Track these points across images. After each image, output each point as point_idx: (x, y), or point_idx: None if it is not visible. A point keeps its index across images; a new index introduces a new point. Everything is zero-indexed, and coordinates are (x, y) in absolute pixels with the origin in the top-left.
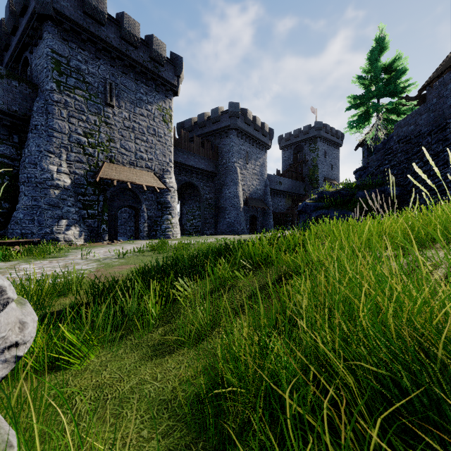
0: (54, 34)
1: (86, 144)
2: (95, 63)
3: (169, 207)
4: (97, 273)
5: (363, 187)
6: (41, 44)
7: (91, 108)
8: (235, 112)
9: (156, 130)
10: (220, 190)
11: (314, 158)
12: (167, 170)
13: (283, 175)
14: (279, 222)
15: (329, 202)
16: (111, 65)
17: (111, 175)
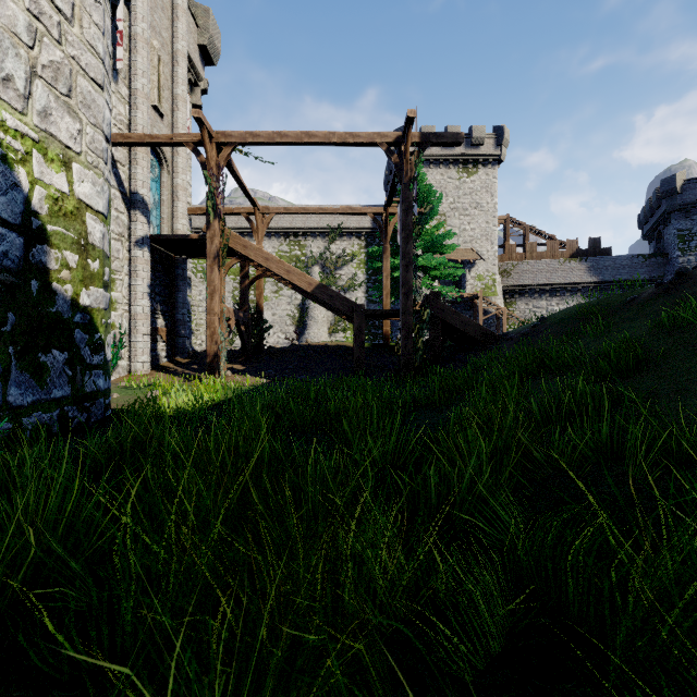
0: (679, 219)
1: None
2: None
3: None
4: None
5: None
6: (669, 227)
7: None
8: None
9: None
10: None
11: None
12: None
13: None
14: None
15: None
16: None
17: None
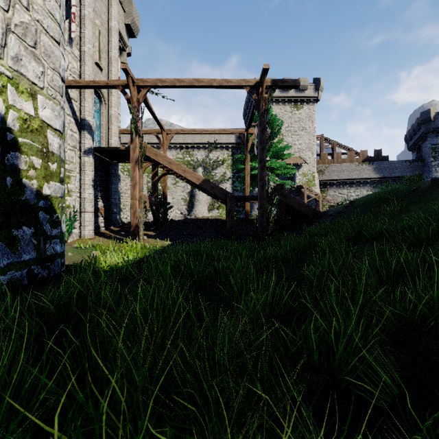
0: (432, 137)
1: None
2: None
3: None
4: None
5: None
6: (426, 142)
7: None
8: None
9: None
10: None
11: None
12: None
13: None
14: None
15: None
16: None
17: None
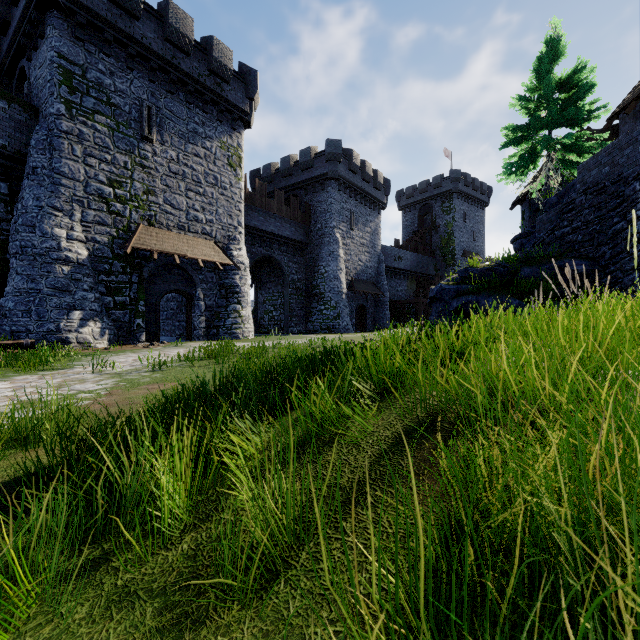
0: (62, 31)
1: (111, 198)
2: (126, 75)
3: (237, 292)
4: (108, 397)
5: (530, 261)
6: (43, 46)
7: (119, 143)
8: (334, 154)
9: (217, 177)
10: (313, 268)
11: (449, 222)
12: (234, 238)
13: (404, 246)
14: (398, 315)
15: (478, 284)
16: (150, 80)
17: (150, 243)
